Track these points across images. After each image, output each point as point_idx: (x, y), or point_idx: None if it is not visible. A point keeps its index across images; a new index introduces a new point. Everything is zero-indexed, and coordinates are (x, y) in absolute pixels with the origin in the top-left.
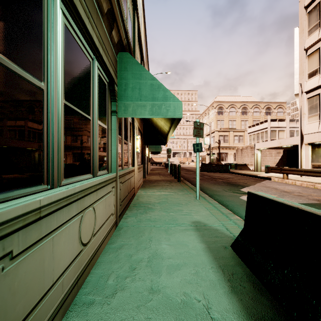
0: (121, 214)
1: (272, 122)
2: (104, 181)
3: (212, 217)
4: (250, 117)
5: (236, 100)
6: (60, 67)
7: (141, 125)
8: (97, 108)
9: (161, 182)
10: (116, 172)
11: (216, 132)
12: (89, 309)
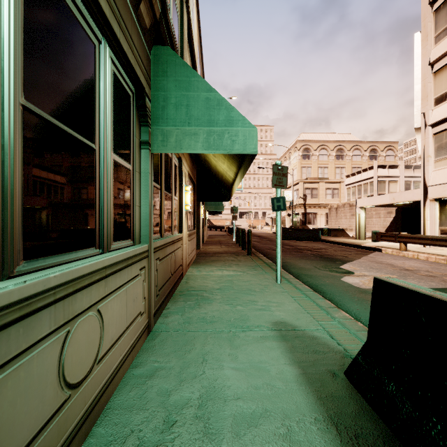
0: (159, 310)
1: (380, 169)
2: (122, 259)
3: (305, 314)
4: (348, 163)
5: (328, 138)
6: (11, 28)
7: (194, 171)
8: (111, 132)
9: (223, 255)
10: (149, 243)
11: (300, 183)
12: None
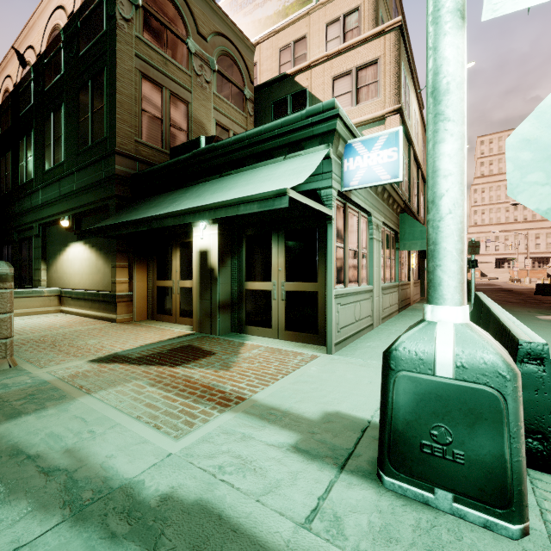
0: (401, 309)
1: None
2: (394, 285)
3: None
4: None
5: None
6: (385, 247)
7: None
8: (391, 252)
9: None
10: (398, 282)
11: None
12: (394, 321)
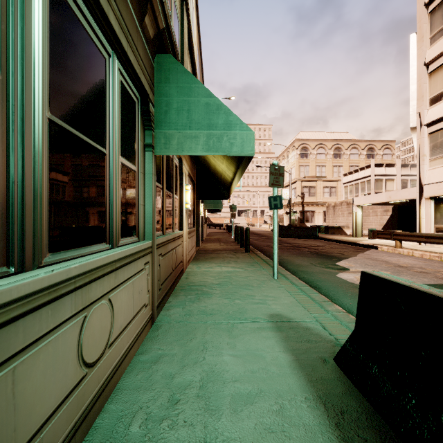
0: (161, 303)
1: (377, 168)
2: (129, 254)
3: (300, 307)
4: (345, 161)
5: (326, 137)
6: (40, 53)
7: (193, 171)
8: (119, 137)
9: (221, 252)
10: (152, 240)
11: (298, 181)
12: None
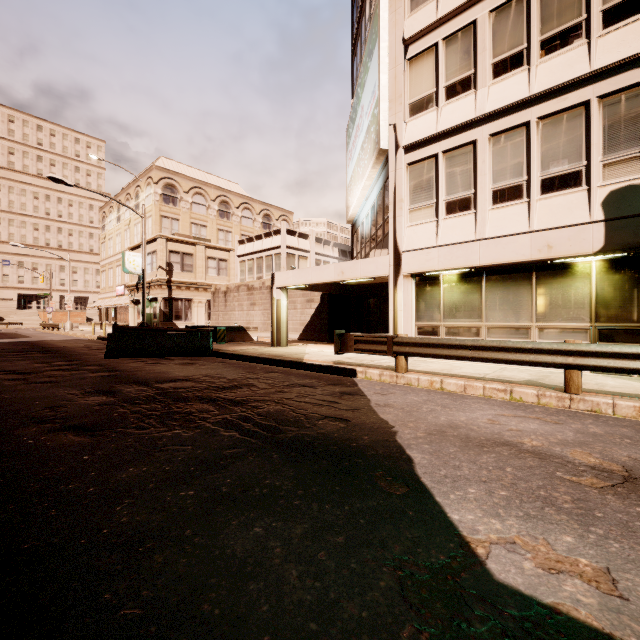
0: None
1: (289, 237)
2: None
3: None
4: (236, 226)
5: (207, 180)
6: None
7: None
8: None
9: None
10: None
11: (161, 240)
12: None
